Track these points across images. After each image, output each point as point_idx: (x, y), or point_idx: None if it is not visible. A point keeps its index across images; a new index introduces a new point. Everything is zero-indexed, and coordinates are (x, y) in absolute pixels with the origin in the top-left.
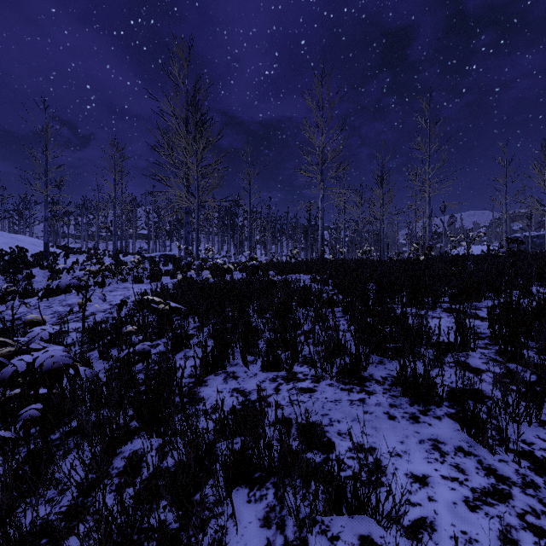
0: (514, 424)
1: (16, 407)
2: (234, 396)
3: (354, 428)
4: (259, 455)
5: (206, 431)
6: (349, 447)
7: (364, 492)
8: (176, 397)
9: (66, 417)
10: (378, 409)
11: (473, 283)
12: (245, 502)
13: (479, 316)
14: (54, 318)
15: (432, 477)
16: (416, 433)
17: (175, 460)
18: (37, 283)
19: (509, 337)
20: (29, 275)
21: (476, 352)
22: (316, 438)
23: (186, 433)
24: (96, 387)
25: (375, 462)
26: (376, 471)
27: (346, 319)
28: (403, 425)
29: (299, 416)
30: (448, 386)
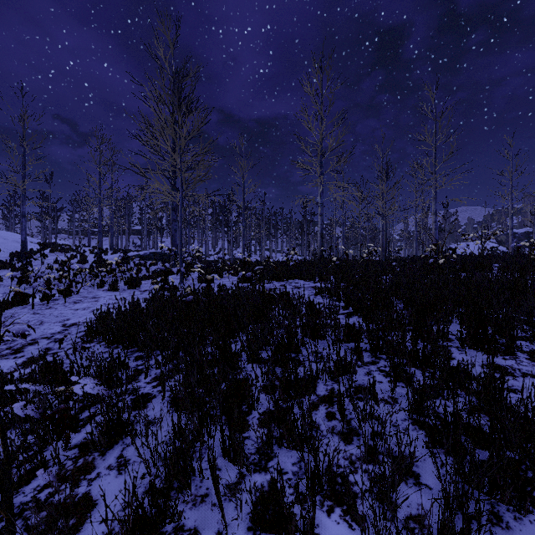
0: None
1: None
2: None
3: None
4: None
5: None
6: None
7: None
8: None
9: None
10: None
11: None
12: None
13: None
14: None
15: None
16: None
17: None
18: (5, 287)
19: None
20: None
21: None
22: None
23: None
24: None
25: None
26: None
27: (389, 380)
28: None
29: None
30: None
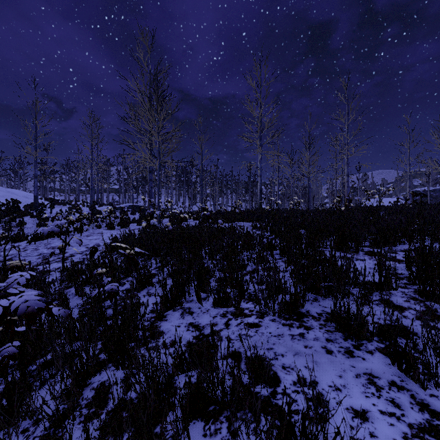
0: (438, 359)
1: (1, 340)
2: (190, 330)
3: (296, 362)
4: (214, 391)
5: (165, 365)
6: (293, 381)
7: (312, 430)
8: (139, 330)
9: (44, 349)
10: (316, 344)
11: (389, 230)
12: (201, 435)
13: (397, 259)
14: (39, 259)
15: (371, 412)
16: (352, 367)
17: (137, 394)
18: (28, 229)
19: (425, 278)
20: (21, 223)
21: (397, 291)
22: (264, 373)
23: (147, 369)
24: (70, 324)
25: (318, 396)
26: (319, 405)
27: (284, 261)
28: (340, 359)
29: (247, 350)
30: (378, 323)
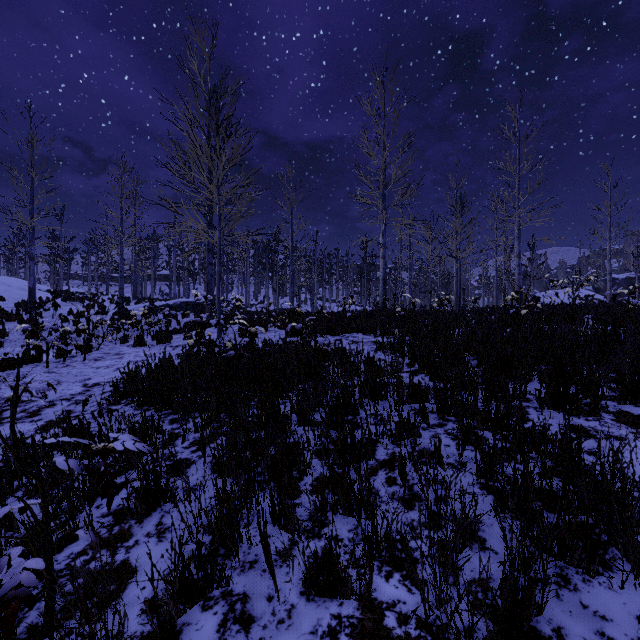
0: None
1: None
2: None
3: None
4: None
5: None
6: None
7: None
8: None
9: None
10: None
11: None
12: None
13: None
14: None
15: None
16: None
17: None
18: (11, 343)
19: None
20: (0, 333)
21: None
22: None
23: None
24: None
25: None
26: None
27: (456, 442)
28: None
29: None
30: None
